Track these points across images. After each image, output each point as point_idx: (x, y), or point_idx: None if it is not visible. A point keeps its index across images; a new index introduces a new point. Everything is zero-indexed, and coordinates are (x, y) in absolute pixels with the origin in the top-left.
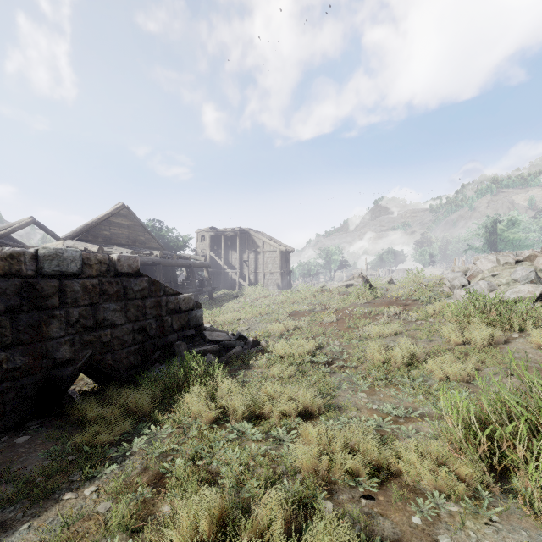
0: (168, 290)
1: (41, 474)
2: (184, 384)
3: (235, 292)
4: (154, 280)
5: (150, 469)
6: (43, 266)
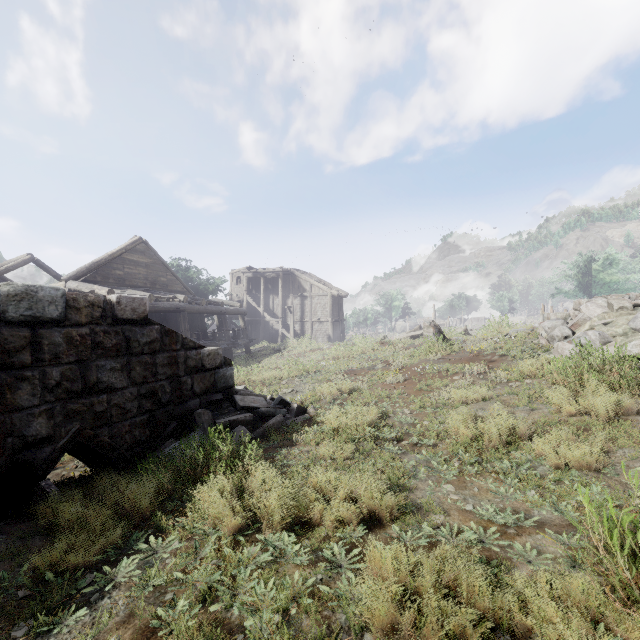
0: (188, 342)
1: None
2: (202, 470)
3: (277, 345)
4: (168, 330)
5: (137, 616)
6: (7, 309)
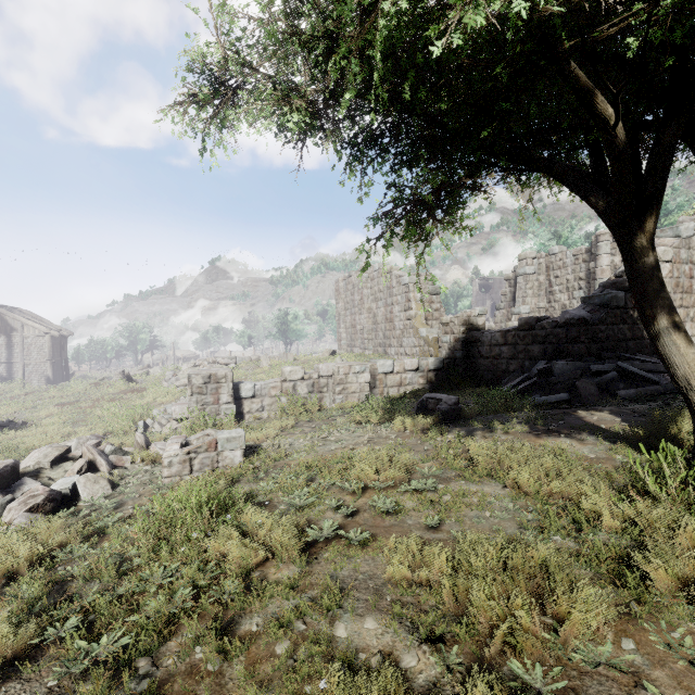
0: None
1: None
2: None
3: None
4: None
5: None
6: None
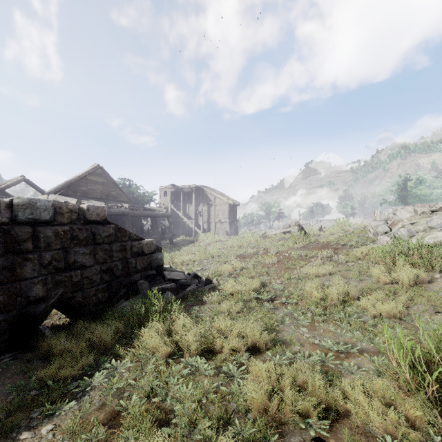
0: (133, 235)
1: (3, 411)
2: (144, 319)
3: (192, 238)
4: (120, 227)
5: (107, 405)
6: (17, 214)
